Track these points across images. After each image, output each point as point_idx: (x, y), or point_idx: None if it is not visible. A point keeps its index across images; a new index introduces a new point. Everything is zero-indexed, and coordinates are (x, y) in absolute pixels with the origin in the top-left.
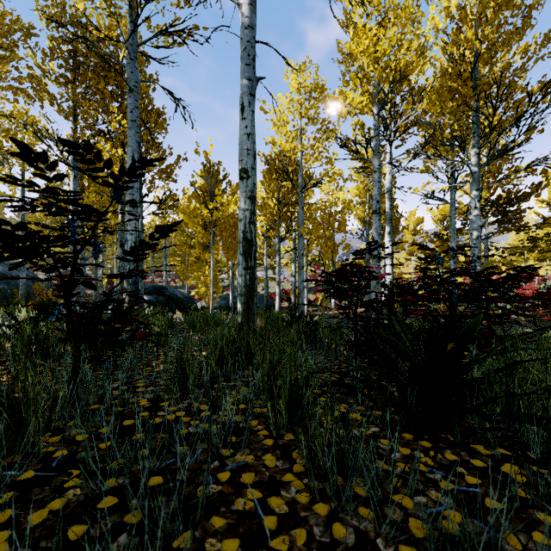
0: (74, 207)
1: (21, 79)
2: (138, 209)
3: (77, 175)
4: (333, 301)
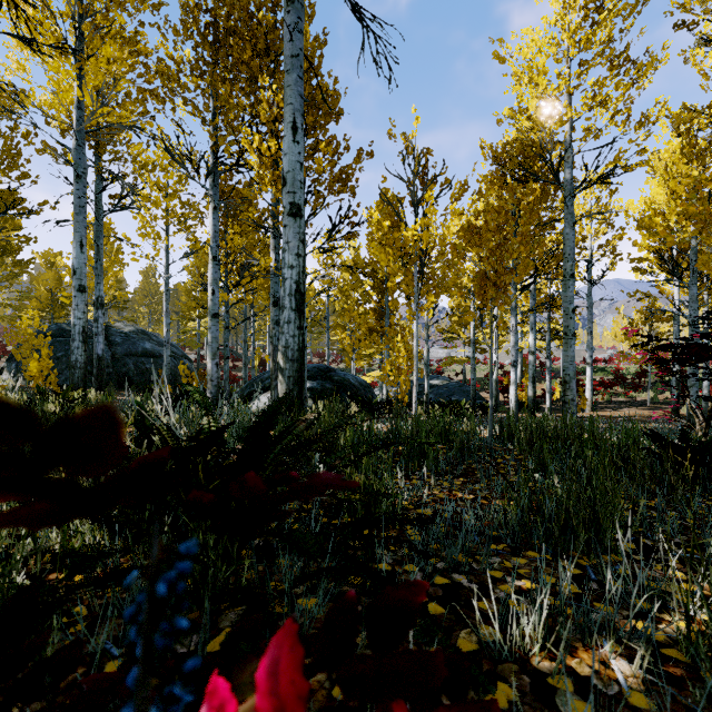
0: (214, 252)
1: (150, 77)
2: (302, 221)
3: (217, 205)
4: (589, 396)
